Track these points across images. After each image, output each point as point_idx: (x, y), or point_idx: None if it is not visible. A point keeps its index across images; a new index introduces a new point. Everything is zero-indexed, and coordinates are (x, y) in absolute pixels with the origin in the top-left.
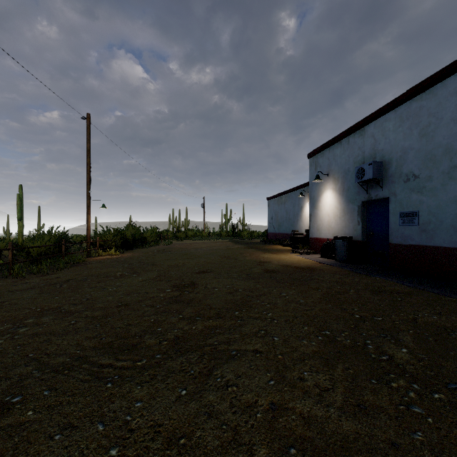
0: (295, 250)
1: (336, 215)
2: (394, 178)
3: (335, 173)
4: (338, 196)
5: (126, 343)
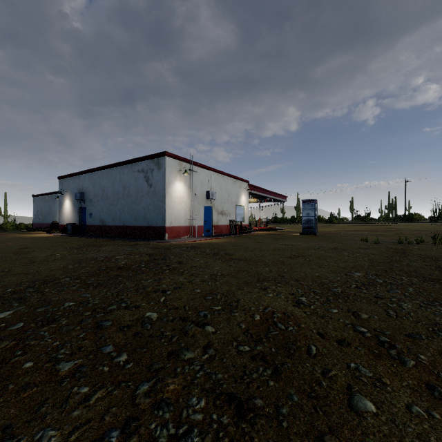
0: (48, 232)
1: (71, 213)
2: (88, 200)
3: (70, 192)
4: (71, 203)
5: None
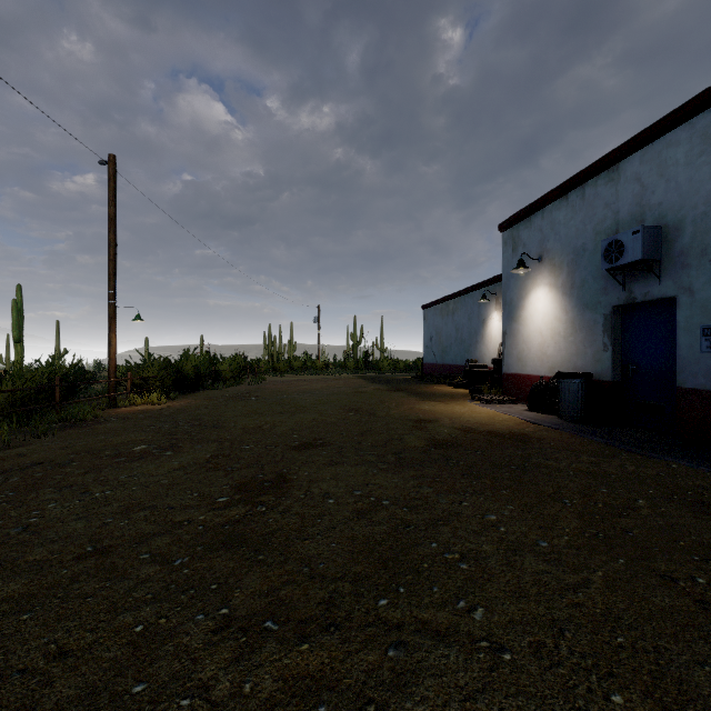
0: (477, 395)
1: (557, 332)
2: (688, 257)
3: (554, 255)
4: (562, 297)
5: None
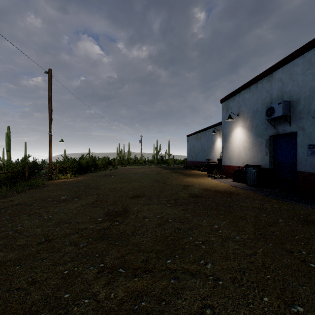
0: (210, 175)
1: (245, 147)
2: (302, 114)
3: (244, 113)
4: (247, 131)
5: None
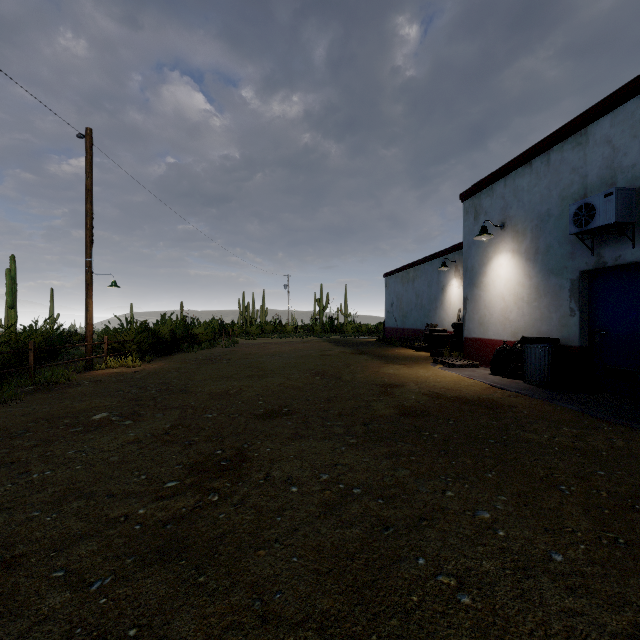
0: (439, 359)
1: (520, 298)
2: None
3: (517, 221)
4: (525, 262)
5: None
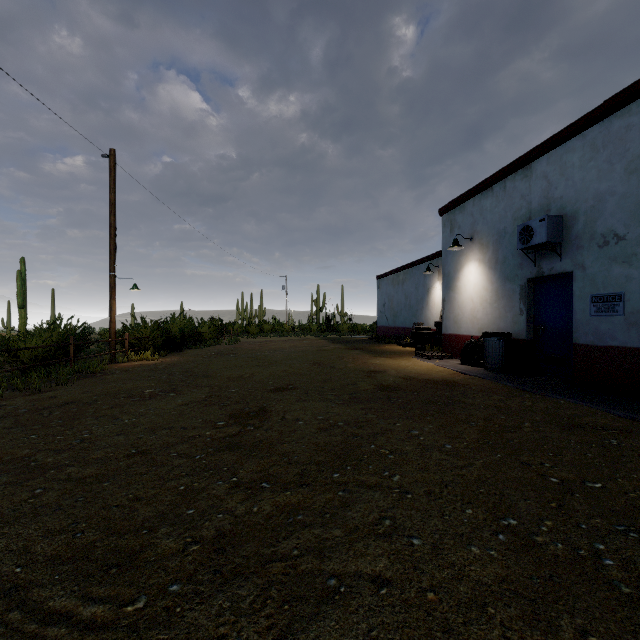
0: (420, 352)
1: (485, 300)
2: (581, 241)
3: (482, 236)
4: (488, 270)
5: (118, 548)
